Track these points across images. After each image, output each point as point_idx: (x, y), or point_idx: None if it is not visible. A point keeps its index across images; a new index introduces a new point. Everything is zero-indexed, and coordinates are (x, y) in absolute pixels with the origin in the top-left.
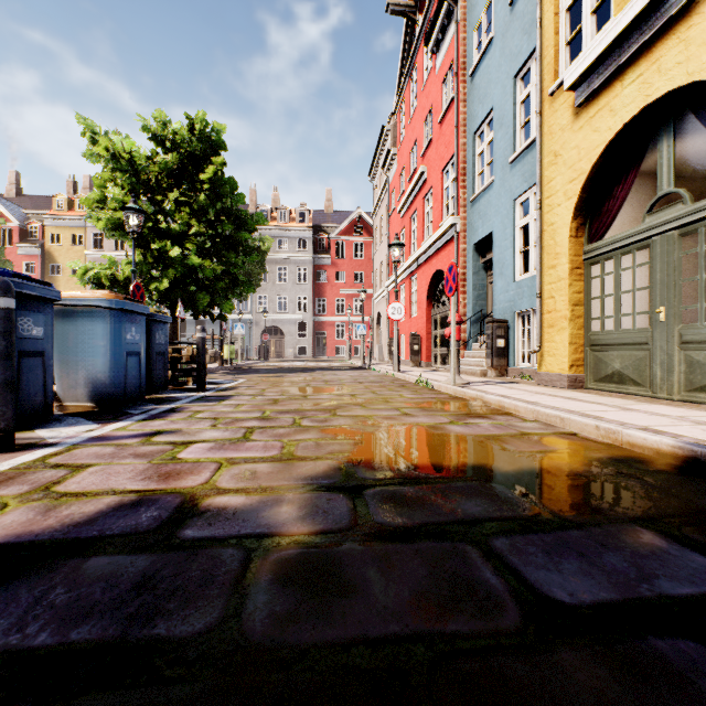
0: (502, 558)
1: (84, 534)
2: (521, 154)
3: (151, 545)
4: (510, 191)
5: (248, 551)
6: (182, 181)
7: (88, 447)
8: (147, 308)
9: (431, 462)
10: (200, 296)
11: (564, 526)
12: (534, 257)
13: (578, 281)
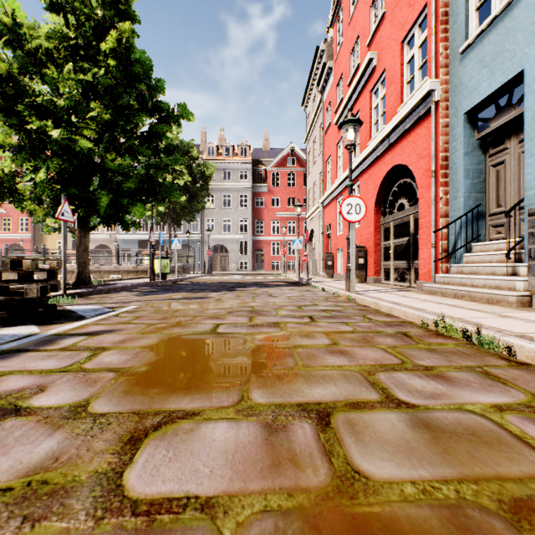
0: None
1: None
2: None
3: None
4: None
5: None
6: (87, 62)
7: None
8: None
9: None
10: (100, 195)
11: None
12: None
13: None
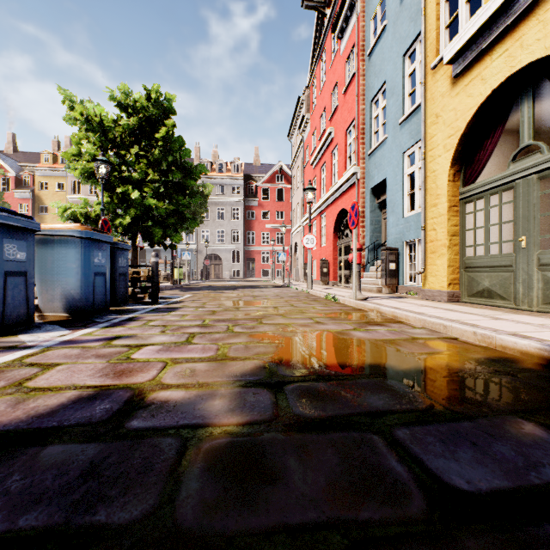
0: (405, 447)
1: (45, 424)
2: (408, 117)
3: (101, 435)
4: (399, 146)
5: (184, 440)
6: (141, 139)
7: (59, 349)
8: (111, 237)
9: (340, 362)
10: (155, 229)
11: (455, 418)
12: (419, 198)
13: (455, 217)
